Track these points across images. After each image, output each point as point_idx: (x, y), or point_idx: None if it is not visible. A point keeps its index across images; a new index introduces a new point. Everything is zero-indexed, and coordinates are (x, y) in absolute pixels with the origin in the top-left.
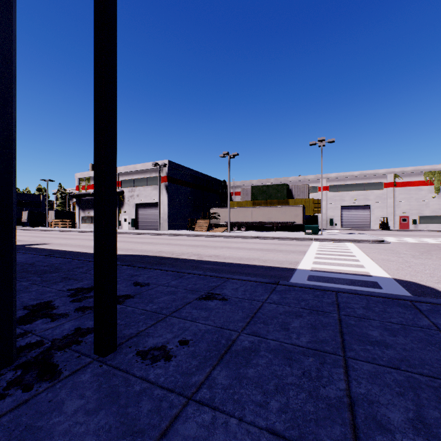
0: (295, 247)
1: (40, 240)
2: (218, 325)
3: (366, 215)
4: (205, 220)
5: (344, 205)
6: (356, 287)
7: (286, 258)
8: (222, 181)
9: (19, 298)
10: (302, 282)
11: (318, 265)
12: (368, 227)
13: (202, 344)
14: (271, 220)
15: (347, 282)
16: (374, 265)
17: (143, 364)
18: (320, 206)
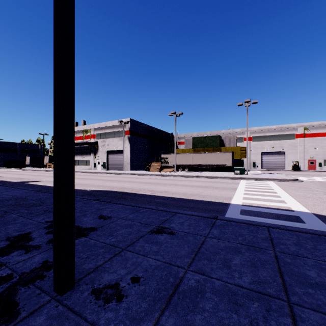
0: (227, 185)
1: (36, 178)
2: (166, 261)
3: (281, 159)
4: (158, 163)
5: (264, 151)
6: (282, 221)
7: (221, 194)
8: (170, 134)
9: (6, 229)
10: (236, 215)
11: (247, 200)
12: (283, 168)
13: (151, 282)
14: (208, 163)
15: (274, 216)
16: (294, 201)
17: (96, 305)
18: (245, 152)
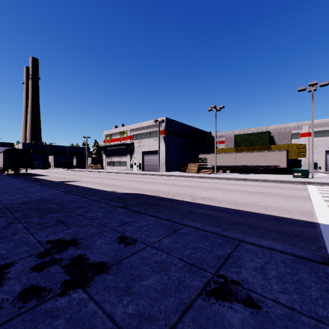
0: (292, 191)
1: (76, 178)
2: None
3: None
4: (195, 164)
5: None
6: None
7: (291, 205)
8: (208, 132)
9: None
10: None
11: None
12: None
13: None
14: (254, 163)
15: None
16: None
17: None
18: (305, 150)
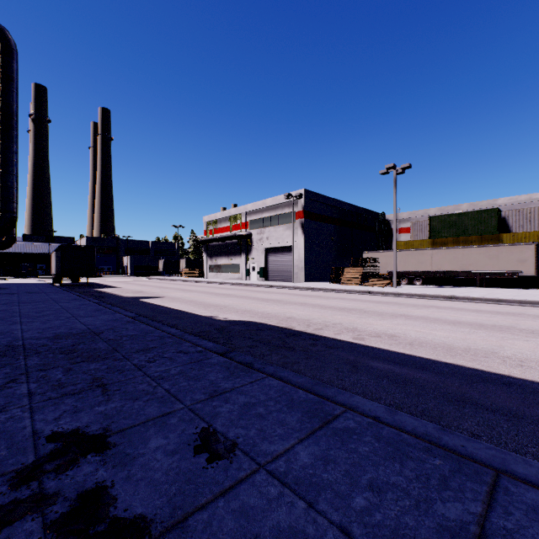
0: None
1: (158, 292)
2: None
3: None
4: (357, 269)
5: None
6: None
7: None
8: (379, 214)
9: None
10: None
11: None
12: None
13: None
14: (469, 268)
15: None
16: None
17: None
18: None
